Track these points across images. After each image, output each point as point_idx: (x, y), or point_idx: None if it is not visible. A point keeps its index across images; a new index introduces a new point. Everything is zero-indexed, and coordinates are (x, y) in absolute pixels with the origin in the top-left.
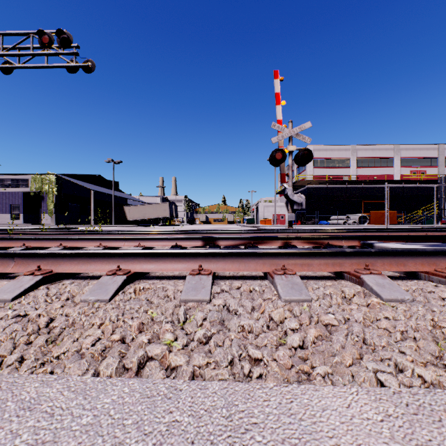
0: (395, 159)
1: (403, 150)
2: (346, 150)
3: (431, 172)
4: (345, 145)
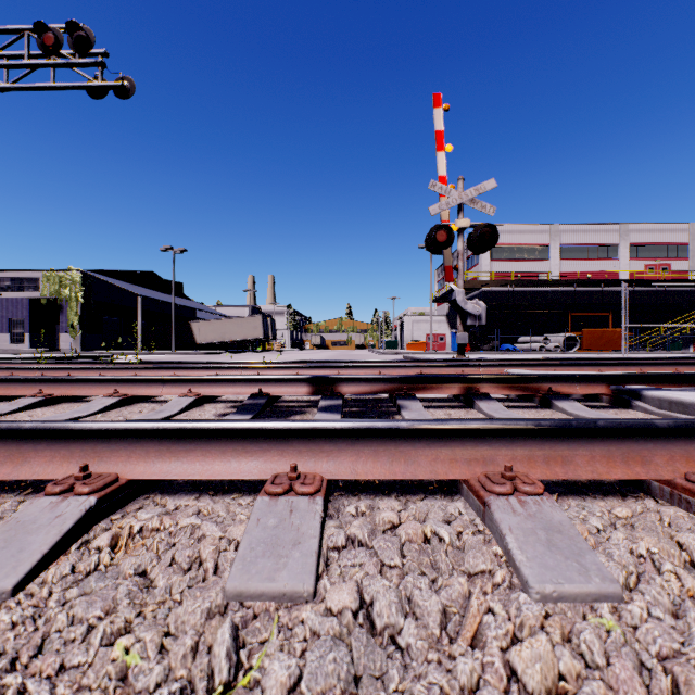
0: (621, 247)
1: (634, 233)
2: (543, 232)
3: (677, 267)
4: (542, 225)
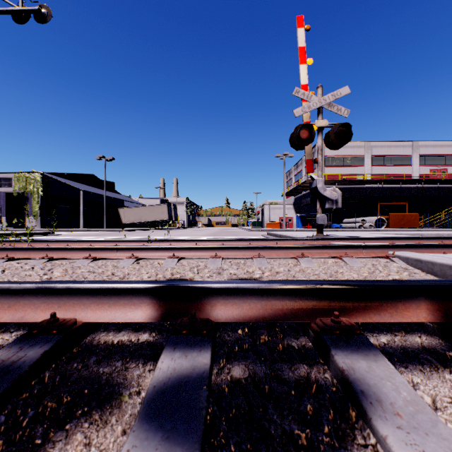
0: (413, 157)
1: (422, 147)
2: (360, 147)
3: None
4: (359, 142)
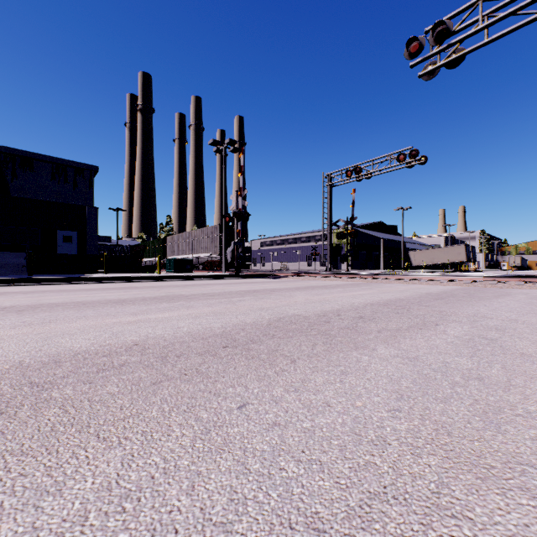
0: None
1: None
2: None
3: None
4: None
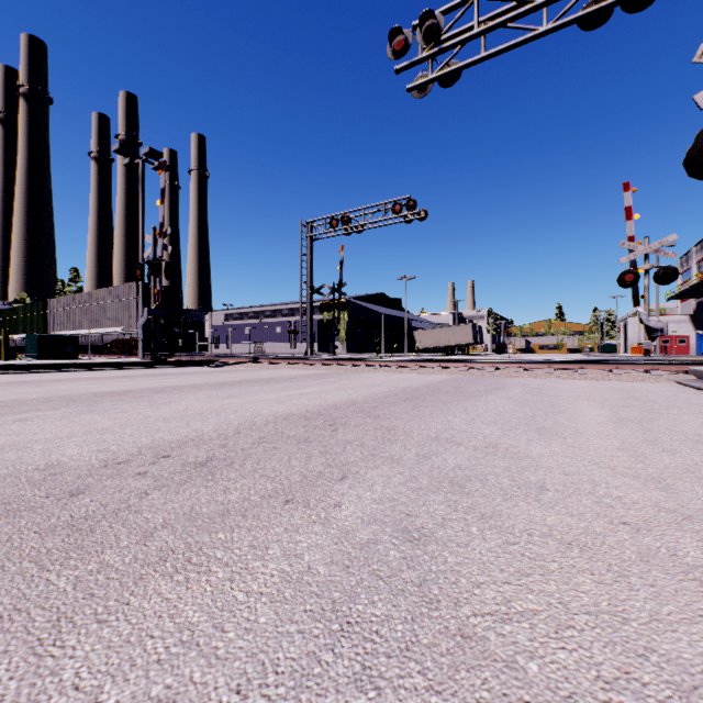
0: None
1: None
2: None
3: None
4: None
